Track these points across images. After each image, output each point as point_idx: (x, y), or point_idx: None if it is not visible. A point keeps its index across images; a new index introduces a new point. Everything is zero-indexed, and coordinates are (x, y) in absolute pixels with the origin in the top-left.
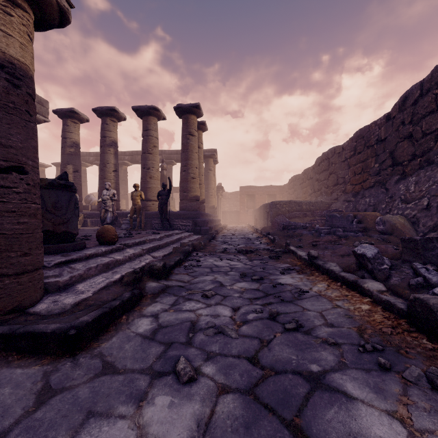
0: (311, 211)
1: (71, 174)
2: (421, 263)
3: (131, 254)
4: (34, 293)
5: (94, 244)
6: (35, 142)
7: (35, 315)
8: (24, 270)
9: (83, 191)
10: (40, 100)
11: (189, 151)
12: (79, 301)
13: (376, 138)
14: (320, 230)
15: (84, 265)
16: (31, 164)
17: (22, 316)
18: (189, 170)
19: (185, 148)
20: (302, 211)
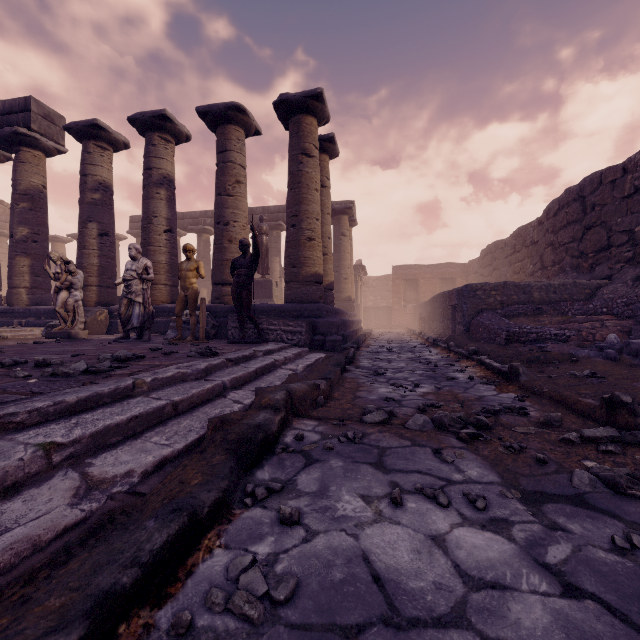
0: (552, 302)
1: (95, 238)
2: None
3: None
4: None
5: None
6: None
7: None
8: None
9: None
10: (47, 113)
11: (303, 186)
12: None
13: None
14: (636, 347)
15: None
16: None
17: None
18: (302, 224)
19: (295, 182)
20: (531, 304)
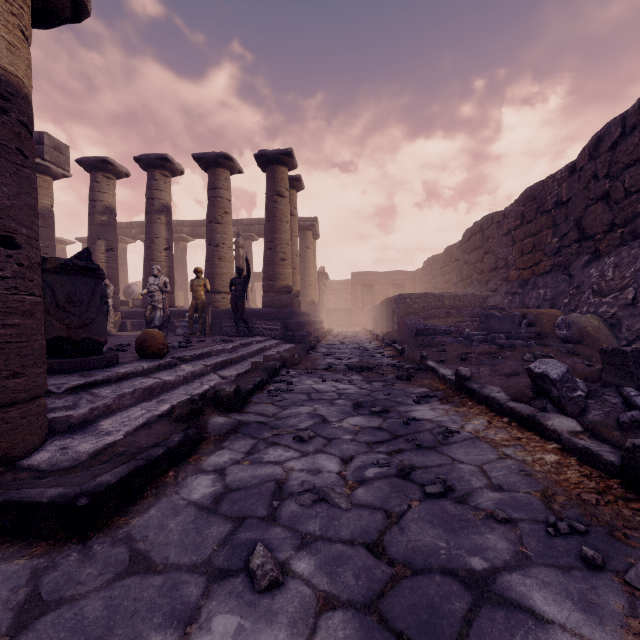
0: (457, 308)
1: (103, 253)
2: (634, 387)
3: (187, 372)
4: (30, 436)
5: (132, 358)
6: (33, 198)
7: (30, 471)
8: (13, 400)
9: (122, 280)
10: (57, 144)
11: (277, 220)
12: (102, 447)
13: (554, 200)
14: (472, 336)
15: (114, 391)
16: (26, 233)
17: (10, 472)
18: (276, 248)
19: (271, 216)
20: (443, 309)
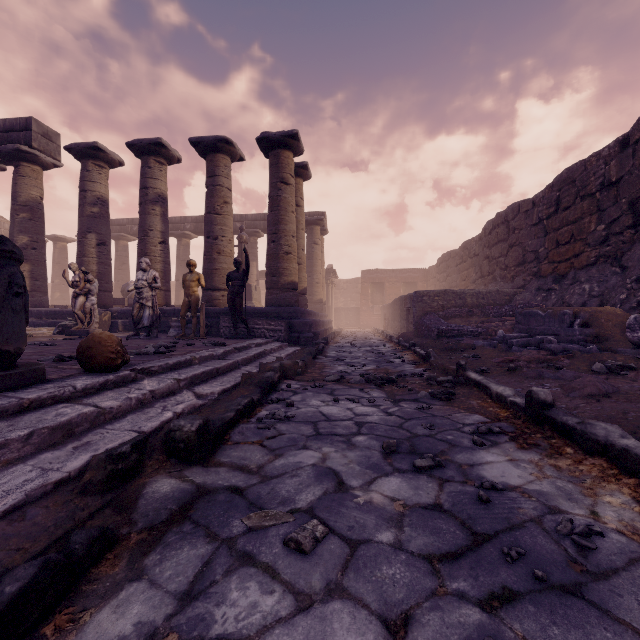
0: (481, 306)
1: (94, 248)
2: None
3: (144, 393)
4: None
5: (74, 371)
6: None
7: None
8: None
9: (124, 278)
10: (46, 131)
11: (282, 209)
12: None
13: (599, 181)
14: (509, 339)
15: None
16: None
17: None
18: (280, 240)
19: (275, 205)
20: (465, 307)
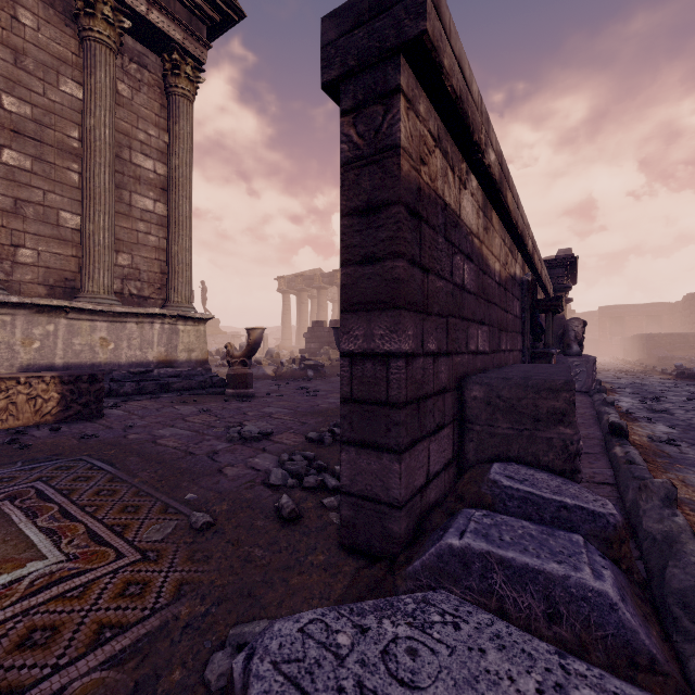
0: None
1: None
2: None
3: None
4: None
5: None
6: None
7: None
8: None
9: None
10: None
11: None
12: None
13: None
14: (692, 361)
15: None
16: None
17: None
18: None
19: None
20: (687, 344)
